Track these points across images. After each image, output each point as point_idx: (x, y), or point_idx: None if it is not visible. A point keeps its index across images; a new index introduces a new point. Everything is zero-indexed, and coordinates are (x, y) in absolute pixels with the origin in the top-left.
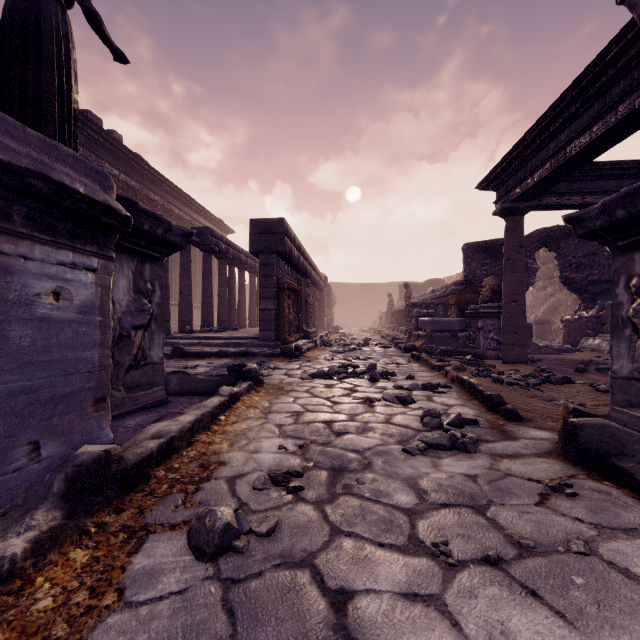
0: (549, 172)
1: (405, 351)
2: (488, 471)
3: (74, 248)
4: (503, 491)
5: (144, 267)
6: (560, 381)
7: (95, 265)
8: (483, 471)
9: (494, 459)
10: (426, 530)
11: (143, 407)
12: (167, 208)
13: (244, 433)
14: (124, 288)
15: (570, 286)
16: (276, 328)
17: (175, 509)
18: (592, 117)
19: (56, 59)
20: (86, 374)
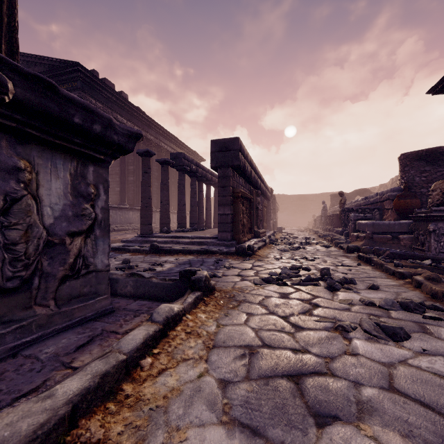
0: None
1: (348, 251)
2: None
3: None
4: None
5: (87, 169)
6: None
7: None
8: None
9: None
10: None
11: (80, 321)
12: (159, 145)
13: (167, 405)
14: (59, 191)
15: None
16: (232, 230)
17: None
18: None
19: None
20: None
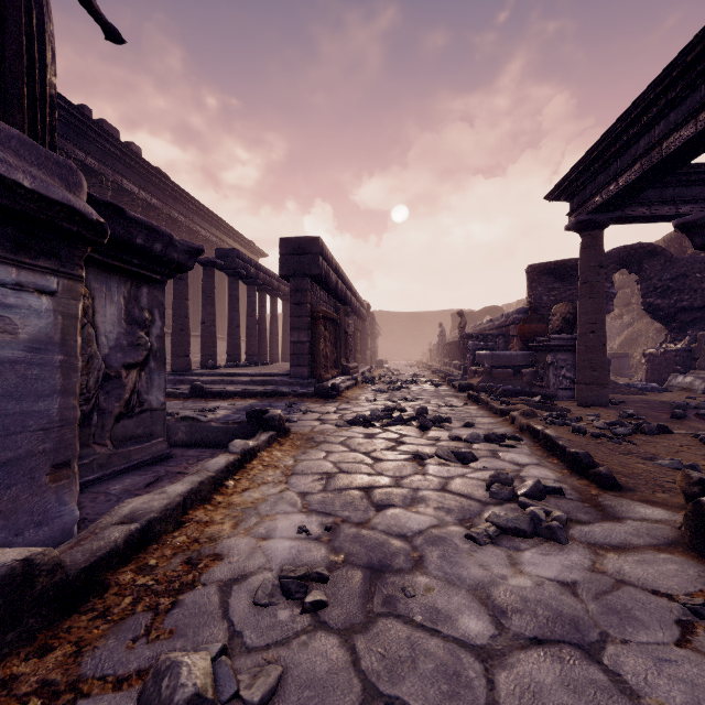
0: (639, 175)
1: (460, 390)
2: (591, 575)
3: (19, 263)
4: (620, 614)
5: (140, 291)
6: (655, 431)
7: (53, 286)
8: (583, 575)
9: (594, 552)
10: (512, 694)
11: (137, 465)
12: (192, 229)
13: (255, 506)
14: (113, 317)
15: (655, 314)
16: (310, 363)
17: (132, 644)
18: (698, 102)
19: (25, 30)
20: (39, 432)
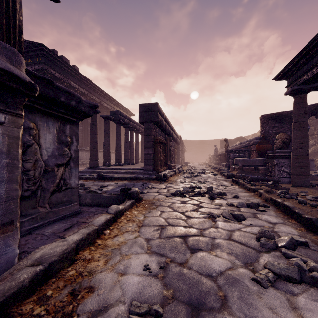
0: None
1: (227, 177)
2: None
3: None
4: None
5: (65, 127)
6: None
7: (2, 119)
8: None
9: None
10: None
11: (63, 217)
12: (101, 103)
13: (120, 248)
14: (50, 140)
15: None
16: (153, 164)
17: None
18: None
19: None
20: None
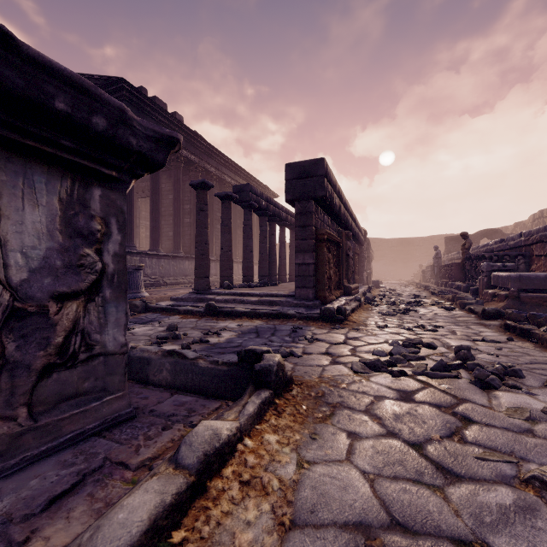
0: None
1: (485, 317)
2: None
3: None
4: None
5: (90, 193)
6: None
7: None
8: None
9: None
10: None
11: (74, 438)
12: (221, 178)
13: None
14: (38, 226)
15: None
16: (314, 285)
17: None
18: None
19: None
20: None
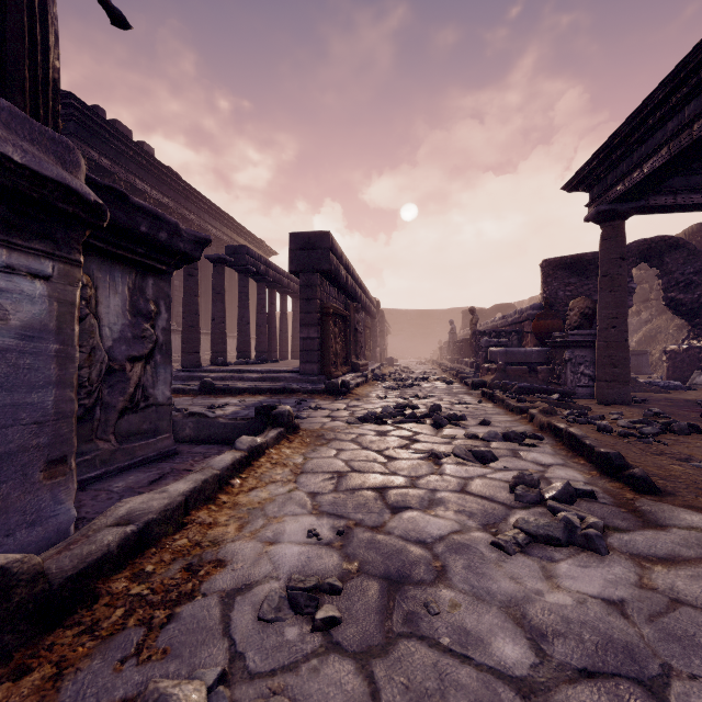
0: (666, 160)
1: (473, 388)
2: (639, 592)
3: (10, 244)
4: (682, 642)
5: (146, 282)
6: (686, 430)
7: (48, 270)
8: (631, 592)
9: (639, 565)
10: None
11: (142, 461)
12: (203, 228)
13: (262, 507)
14: (117, 308)
15: (676, 309)
16: (320, 360)
17: (120, 666)
18: None
19: (27, 11)
20: (32, 426)
